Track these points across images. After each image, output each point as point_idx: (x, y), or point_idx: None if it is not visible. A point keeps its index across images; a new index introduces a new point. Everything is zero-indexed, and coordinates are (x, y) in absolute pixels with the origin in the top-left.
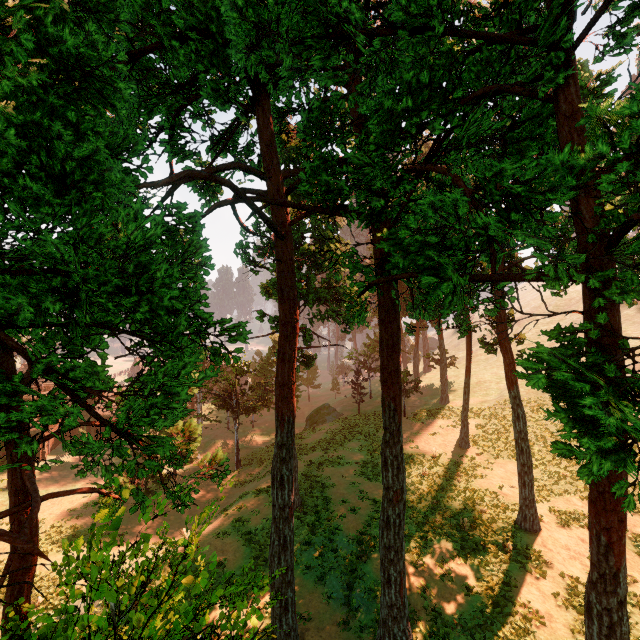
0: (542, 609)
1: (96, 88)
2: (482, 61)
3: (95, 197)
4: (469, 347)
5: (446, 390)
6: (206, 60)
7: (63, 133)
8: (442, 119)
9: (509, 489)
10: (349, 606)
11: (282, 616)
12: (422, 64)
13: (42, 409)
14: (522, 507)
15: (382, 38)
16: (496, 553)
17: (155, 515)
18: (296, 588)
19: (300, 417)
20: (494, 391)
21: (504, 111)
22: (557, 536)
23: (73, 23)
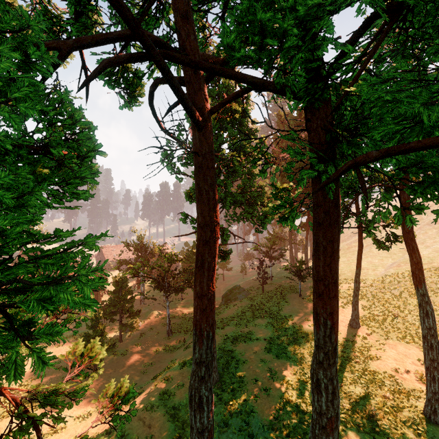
0: None
1: None
2: None
3: None
4: (360, 243)
5: None
6: None
7: None
8: None
9: (405, 372)
10: None
11: None
12: None
13: None
14: (431, 400)
15: None
16: None
17: None
18: None
19: (217, 293)
20: (372, 277)
21: None
22: None
23: None
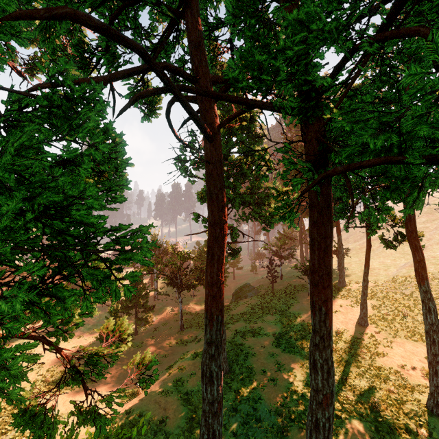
0: None
1: None
2: None
3: None
4: (368, 243)
5: (343, 275)
6: None
7: None
8: None
9: (411, 369)
10: None
11: None
12: None
13: None
14: (433, 394)
15: None
16: None
17: None
18: None
19: (228, 291)
20: (383, 277)
21: None
22: None
23: None
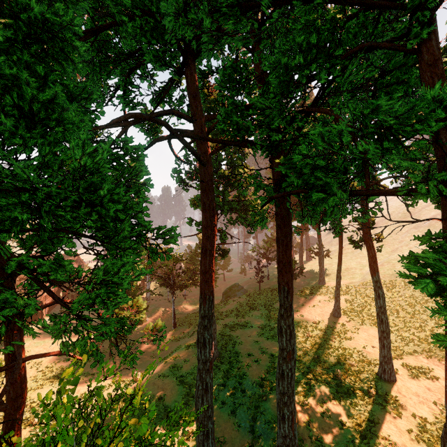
0: (399, 442)
1: (58, 47)
2: (358, 24)
3: (57, 131)
4: (341, 244)
5: (323, 274)
6: (148, 34)
7: (31, 81)
8: (327, 70)
9: (371, 348)
10: (253, 433)
11: (204, 441)
12: (311, 29)
13: (7, 301)
14: (382, 363)
15: (280, 11)
16: (363, 397)
17: (105, 377)
18: (215, 418)
19: (218, 292)
20: (358, 275)
21: (375, 64)
22: (409, 385)
23: (47, 3)
